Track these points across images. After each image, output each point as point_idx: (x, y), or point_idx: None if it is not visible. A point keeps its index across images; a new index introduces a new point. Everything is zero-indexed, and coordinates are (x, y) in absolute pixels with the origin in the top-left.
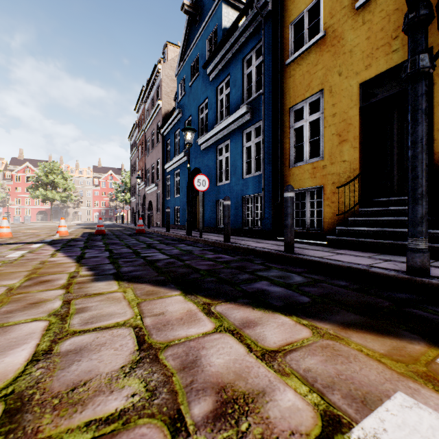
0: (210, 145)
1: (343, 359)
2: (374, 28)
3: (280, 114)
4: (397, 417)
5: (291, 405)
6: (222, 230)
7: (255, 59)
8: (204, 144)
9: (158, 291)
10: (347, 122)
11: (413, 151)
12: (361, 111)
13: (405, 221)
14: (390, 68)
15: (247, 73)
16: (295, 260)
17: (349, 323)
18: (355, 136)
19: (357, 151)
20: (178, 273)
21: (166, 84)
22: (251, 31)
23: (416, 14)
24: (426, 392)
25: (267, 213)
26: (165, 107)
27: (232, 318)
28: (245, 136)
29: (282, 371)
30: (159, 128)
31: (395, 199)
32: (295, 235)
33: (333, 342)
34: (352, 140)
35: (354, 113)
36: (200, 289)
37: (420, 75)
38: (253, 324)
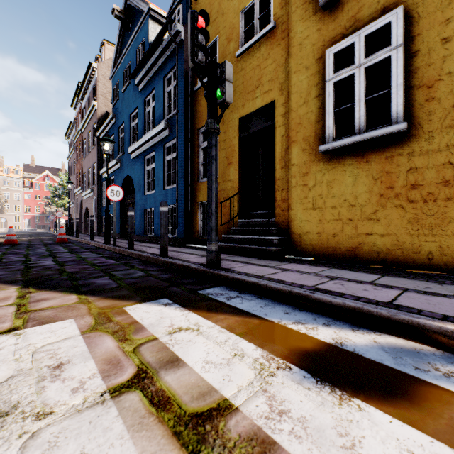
0: (139, 154)
1: (70, 310)
2: (247, 76)
3: (190, 134)
4: (51, 326)
5: (0, 327)
6: (148, 238)
7: (174, 79)
8: (134, 153)
9: (0, 287)
10: (232, 148)
11: (208, 184)
12: (241, 140)
13: (259, 230)
14: (255, 110)
15: (168, 91)
16: (161, 262)
17: (113, 296)
18: (237, 160)
19: (238, 173)
20: (41, 275)
21: (102, 84)
22: (169, 54)
23: (207, 92)
24: (87, 318)
25: (181, 223)
26: (102, 108)
27: (34, 298)
28: (166, 149)
29: (20, 317)
30: (94, 131)
31: (260, 213)
32: (201, 242)
33: (80, 304)
34: (235, 164)
35: (236, 142)
36: (41, 284)
37: (211, 133)
38: (44, 300)
